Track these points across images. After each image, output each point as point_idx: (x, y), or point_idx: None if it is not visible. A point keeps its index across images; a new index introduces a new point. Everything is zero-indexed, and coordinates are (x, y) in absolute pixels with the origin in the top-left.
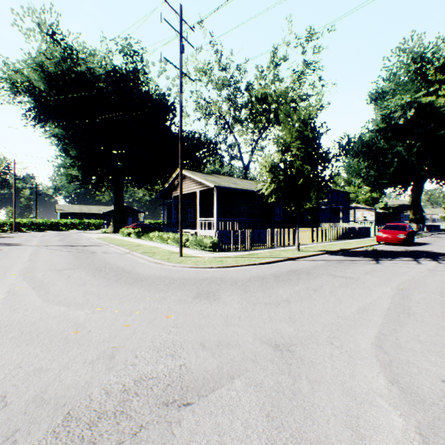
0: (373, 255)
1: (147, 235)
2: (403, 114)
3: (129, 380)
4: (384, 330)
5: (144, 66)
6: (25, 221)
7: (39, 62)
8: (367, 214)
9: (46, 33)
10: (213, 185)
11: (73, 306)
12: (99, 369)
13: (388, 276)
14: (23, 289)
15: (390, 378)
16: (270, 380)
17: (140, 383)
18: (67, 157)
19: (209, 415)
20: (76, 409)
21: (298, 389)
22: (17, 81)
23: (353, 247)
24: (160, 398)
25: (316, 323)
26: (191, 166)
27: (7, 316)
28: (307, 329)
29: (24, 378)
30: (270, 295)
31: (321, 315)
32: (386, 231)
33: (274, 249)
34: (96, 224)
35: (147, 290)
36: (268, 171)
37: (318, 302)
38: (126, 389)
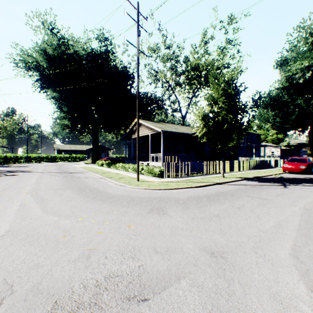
0: (281, 181)
1: (114, 165)
2: (302, 75)
3: (101, 277)
4: (298, 243)
5: (113, 48)
6: (34, 155)
7: (43, 48)
8: (274, 150)
9: (47, 28)
10: (160, 130)
11: (63, 217)
12: (79, 266)
13: (295, 198)
14: (30, 203)
15: (309, 286)
16: (209, 282)
17: (108, 279)
18: (61, 112)
19: (162, 310)
20: (61, 299)
21: (232, 291)
22: (29, 61)
23: (265, 175)
24: (123, 293)
25: (242, 235)
26: (145, 117)
27: (19, 222)
28: (235, 239)
29: (26, 271)
30: (204, 212)
31: (245, 228)
32: (290, 163)
33: (205, 176)
34: (80, 158)
35: (114, 206)
36: (200, 119)
37: (241, 217)
38: (98, 284)
